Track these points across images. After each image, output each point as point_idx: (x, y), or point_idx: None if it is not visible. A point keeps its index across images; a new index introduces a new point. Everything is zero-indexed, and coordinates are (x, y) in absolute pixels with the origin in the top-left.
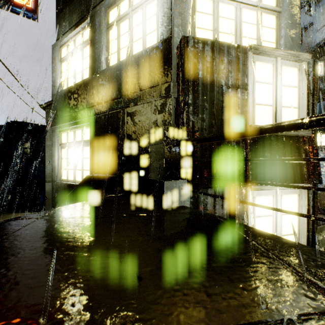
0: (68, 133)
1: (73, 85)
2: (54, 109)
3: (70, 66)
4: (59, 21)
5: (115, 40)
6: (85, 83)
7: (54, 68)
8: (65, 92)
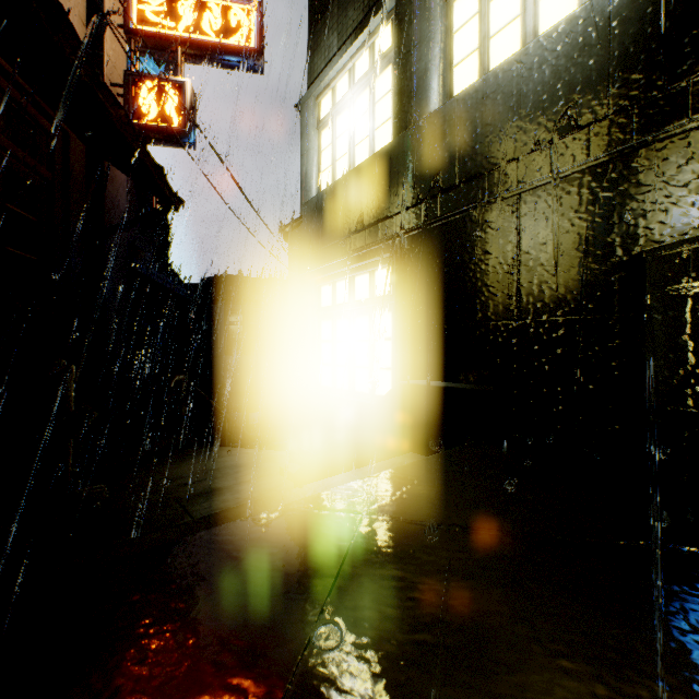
0: (335, 285)
1: (350, 172)
2: (304, 235)
3: (341, 131)
4: (315, 41)
5: (470, 22)
6: (382, 158)
7: (304, 148)
8: (331, 193)
